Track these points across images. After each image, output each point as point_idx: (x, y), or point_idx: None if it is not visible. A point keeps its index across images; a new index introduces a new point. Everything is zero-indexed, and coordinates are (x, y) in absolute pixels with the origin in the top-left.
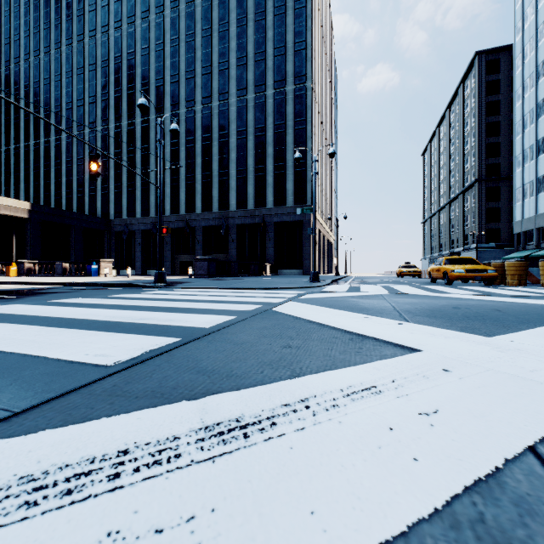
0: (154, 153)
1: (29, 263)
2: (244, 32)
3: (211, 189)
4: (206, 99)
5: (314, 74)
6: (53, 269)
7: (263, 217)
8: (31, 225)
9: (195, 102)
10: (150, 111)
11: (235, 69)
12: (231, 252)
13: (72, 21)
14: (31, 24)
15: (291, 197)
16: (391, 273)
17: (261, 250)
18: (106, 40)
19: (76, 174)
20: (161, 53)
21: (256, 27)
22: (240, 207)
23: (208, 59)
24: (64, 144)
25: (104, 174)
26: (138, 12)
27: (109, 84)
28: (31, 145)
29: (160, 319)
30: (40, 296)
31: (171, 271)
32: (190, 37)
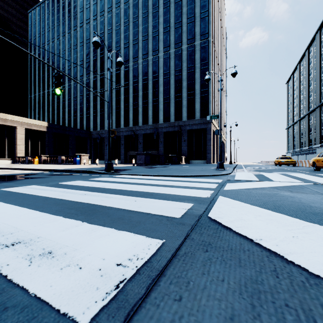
0: (114, 91)
1: (44, 157)
2: (168, 11)
3: (147, 110)
4: (144, 56)
5: (214, 32)
6: (57, 160)
7: (180, 126)
8: (48, 135)
9: (138, 58)
10: (112, 66)
11: (162, 35)
12: (160, 149)
13: (71, 19)
14: (50, 24)
15: (198, 113)
16: (266, 162)
17: (179, 148)
18: (88, 27)
19: (72, 106)
20: (118, 31)
21: (175, 7)
22: (165, 121)
23: (146, 30)
24: (66, 89)
25: (88, 105)
26: (106, 8)
27: (90, 53)
28: (50, 91)
29: (39, 245)
30: (12, 182)
31: (124, 161)
32: (135, 19)
